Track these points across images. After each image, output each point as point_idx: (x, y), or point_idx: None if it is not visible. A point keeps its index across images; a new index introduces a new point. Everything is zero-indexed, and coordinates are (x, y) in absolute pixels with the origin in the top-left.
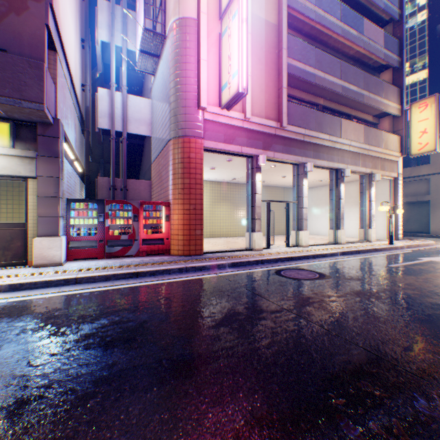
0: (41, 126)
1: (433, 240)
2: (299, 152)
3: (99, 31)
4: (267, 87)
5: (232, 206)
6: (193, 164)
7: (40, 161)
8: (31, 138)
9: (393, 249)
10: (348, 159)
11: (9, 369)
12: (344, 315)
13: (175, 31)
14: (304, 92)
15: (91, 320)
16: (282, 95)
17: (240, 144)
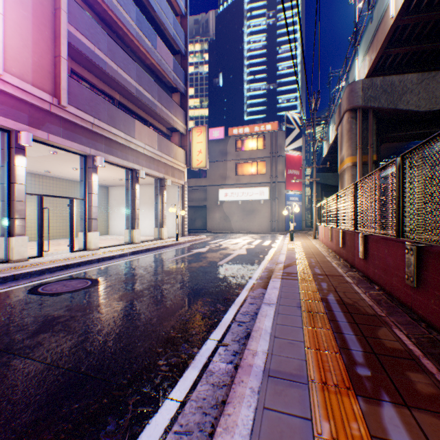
0: None
1: (208, 235)
2: (88, 143)
3: None
4: (37, 45)
5: None
6: None
7: None
8: None
9: (179, 245)
10: (144, 162)
11: None
12: (89, 331)
13: None
14: (97, 78)
15: None
16: (62, 66)
17: None
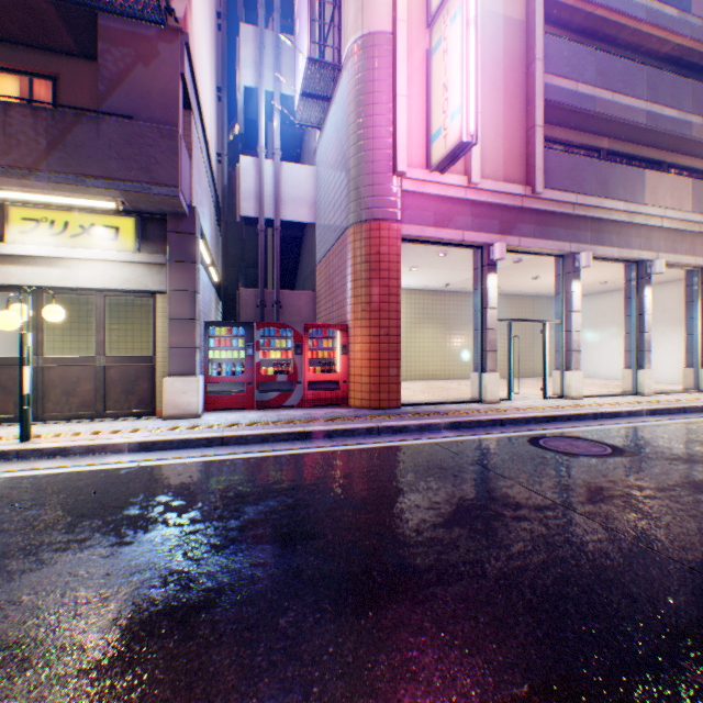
0: (173, 218)
1: None
2: (564, 235)
3: (241, 72)
4: (506, 129)
5: (441, 329)
6: (385, 264)
7: (172, 268)
8: (161, 237)
9: None
10: (660, 243)
11: (162, 560)
12: (679, 525)
13: (356, 57)
14: (572, 130)
15: (253, 499)
16: (535, 139)
17: (461, 227)
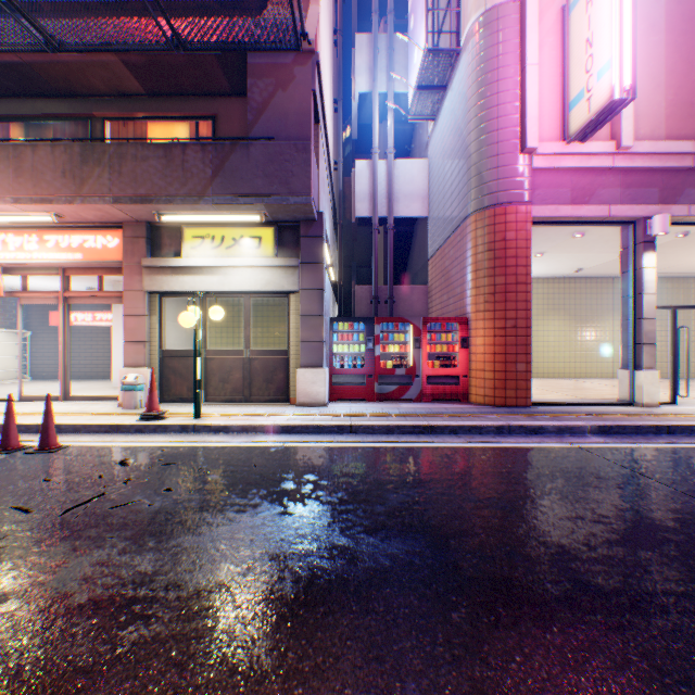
0: (303, 225)
1: None
2: None
3: (356, 80)
4: (669, 75)
5: (569, 321)
6: (510, 250)
7: (303, 270)
8: (293, 242)
9: None
10: None
11: (324, 533)
12: None
13: (478, 36)
14: None
15: (392, 487)
16: None
17: (606, 201)
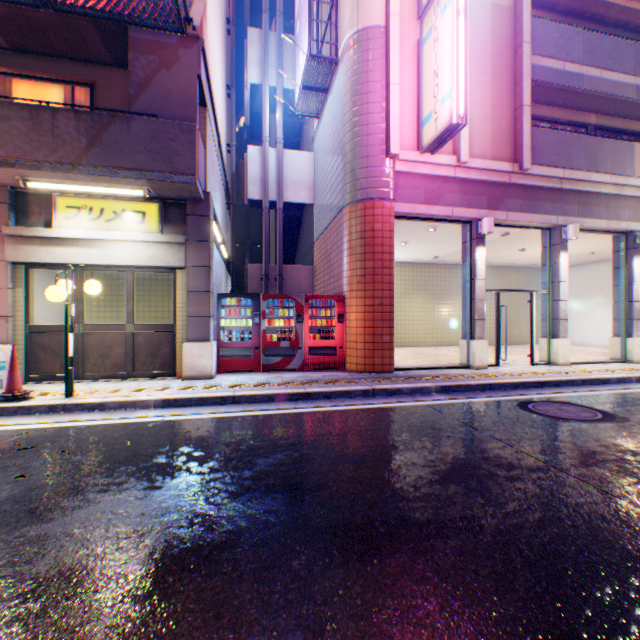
0: (190, 203)
1: None
2: (551, 209)
3: (248, 71)
4: (494, 109)
5: (429, 299)
6: (378, 239)
7: (190, 247)
8: (180, 219)
9: None
10: None
11: (188, 504)
12: None
13: (352, 51)
14: (558, 107)
15: (263, 452)
16: (522, 118)
17: (450, 204)
